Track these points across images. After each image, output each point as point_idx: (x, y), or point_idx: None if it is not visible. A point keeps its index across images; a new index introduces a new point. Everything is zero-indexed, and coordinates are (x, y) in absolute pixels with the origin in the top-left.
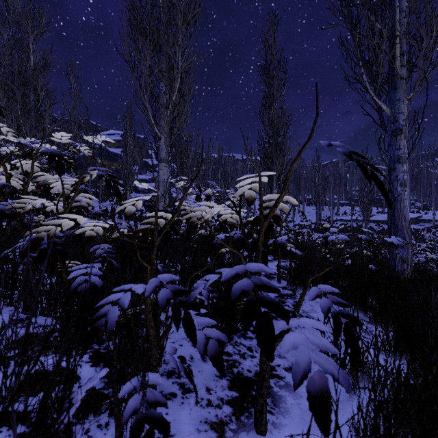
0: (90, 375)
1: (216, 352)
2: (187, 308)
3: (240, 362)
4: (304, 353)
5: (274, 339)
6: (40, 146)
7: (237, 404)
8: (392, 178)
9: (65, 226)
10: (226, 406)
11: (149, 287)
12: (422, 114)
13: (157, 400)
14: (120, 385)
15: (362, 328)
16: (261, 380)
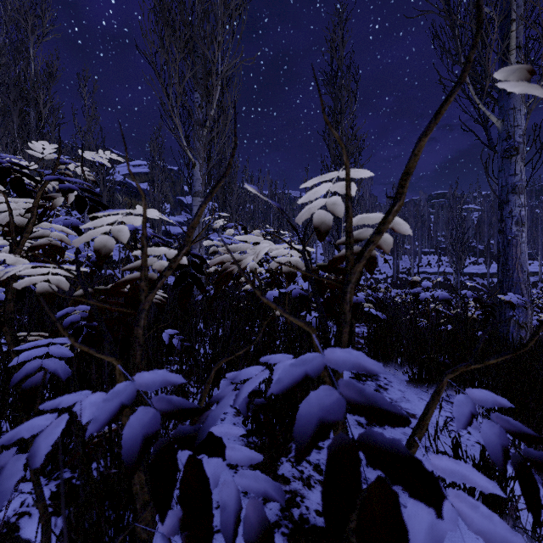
0: None
1: (261, 530)
2: (195, 454)
3: (303, 495)
4: None
5: None
6: None
7: None
8: (504, 214)
9: None
10: None
11: (103, 410)
12: None
13: None
14: None
15: None
16: None
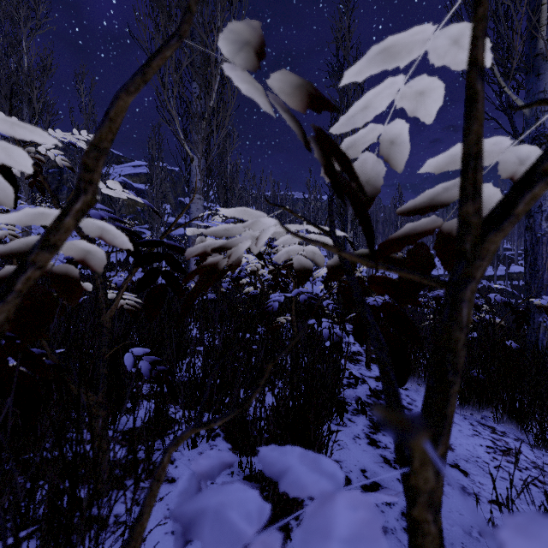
0: None
1: None
2: None
3: None
4: None
5: None
6: None
7: None
8: (533, 209)
9: None
10: None
11: None
12: None
13: None
14: None
15: None
16: None
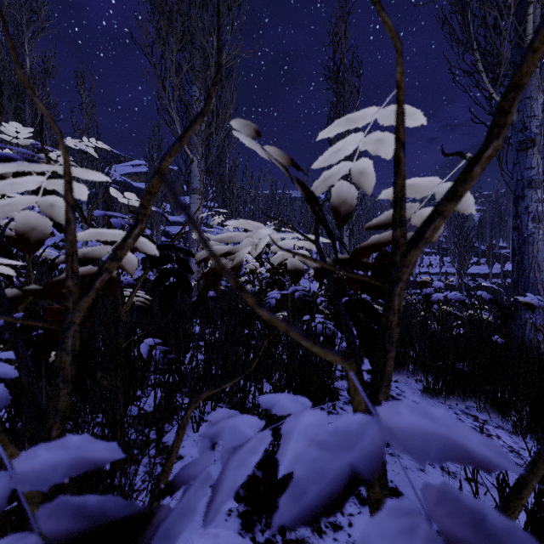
0: None
1: None
2: None
3: None
4: None
5: None
6: None
7: None
8: (520, 210)
9: None
10: None
11: None
12: None
13: None
14: None
15: None
16: None
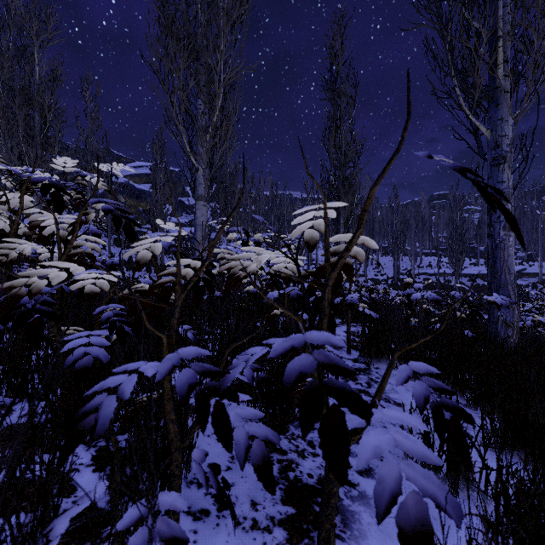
0: (91, 484)
1: (263, 458)
2: (220, 398)
3: (298, 463)
4: (390, 464)
5: (348, 447)
6: (32, 173)
7: (293, 526)
8: (493, 219)
9: (54, 279)
10: (278, 529)
11: (163, 368)
12: (532, 137)
13: (174, 535)
14: (126, 505)
15: (475, 427)
16: (326, 495)
